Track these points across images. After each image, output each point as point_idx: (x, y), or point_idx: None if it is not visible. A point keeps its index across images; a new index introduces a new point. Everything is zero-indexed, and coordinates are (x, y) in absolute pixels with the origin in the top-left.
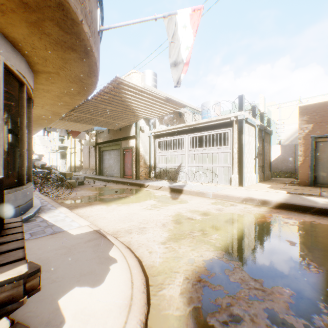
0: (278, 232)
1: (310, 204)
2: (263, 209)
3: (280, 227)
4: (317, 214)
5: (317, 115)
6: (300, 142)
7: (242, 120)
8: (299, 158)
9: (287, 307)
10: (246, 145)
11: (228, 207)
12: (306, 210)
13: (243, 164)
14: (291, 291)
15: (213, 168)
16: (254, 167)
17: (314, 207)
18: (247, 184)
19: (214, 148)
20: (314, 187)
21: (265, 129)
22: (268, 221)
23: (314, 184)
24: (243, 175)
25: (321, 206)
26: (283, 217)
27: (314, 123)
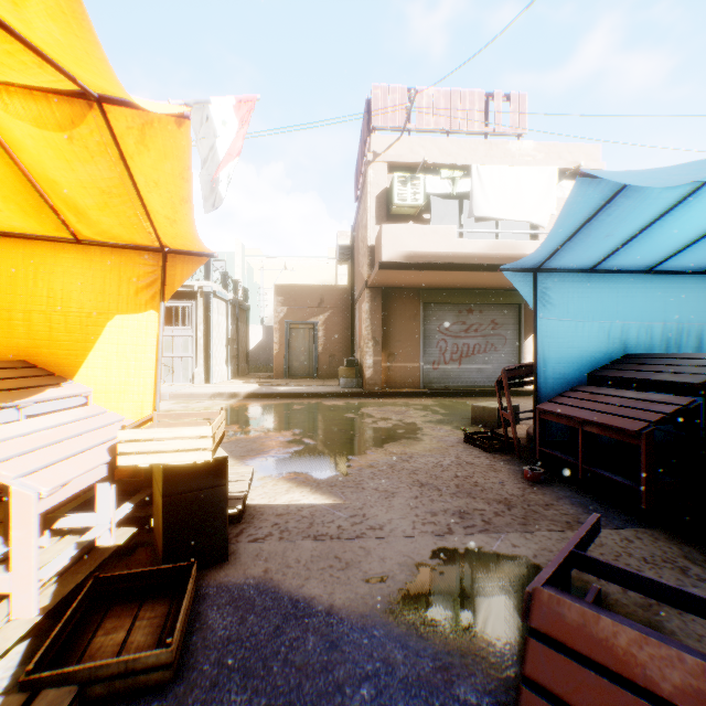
0: (241, 410)
1: (273, 391)
2: (233, 401)
3: (243, 408)
4: (277, 399)
5: (292, 298)
6: (276, 327)
7: (210, 294)
8: (275, 346)
9: (236, 428)
10: (215, 328)
11: (195, 404)
12: (270, 397)
13: (211, 354)
14: (240, 425)
15: (166, 359)
16: (226, 357)
17: (275, 392)
18: (216, 380)
19: (168, 328)
20: (289, 379)
21: (241, 305)
22: (235, 407)
23: (289, 376)
24: (211, 368)
25: (280, 391)
26: (248, 403)
27: (289, 306)
